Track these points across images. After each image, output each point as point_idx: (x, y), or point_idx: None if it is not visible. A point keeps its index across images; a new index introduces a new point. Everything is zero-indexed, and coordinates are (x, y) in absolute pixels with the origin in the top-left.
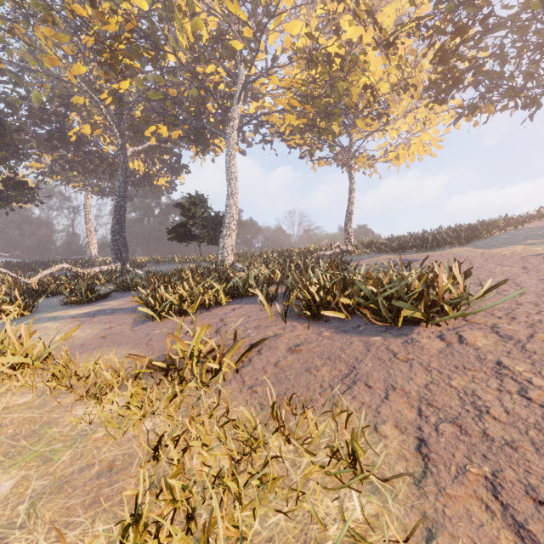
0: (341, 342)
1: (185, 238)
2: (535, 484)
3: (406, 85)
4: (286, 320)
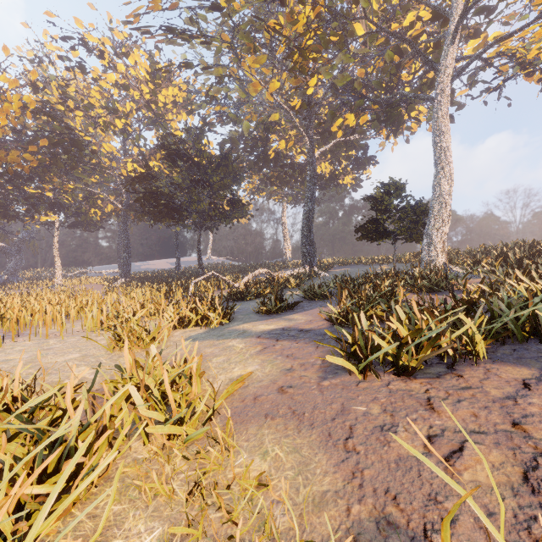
0: None
1: (377, 236)
2: None
3: None
4: None
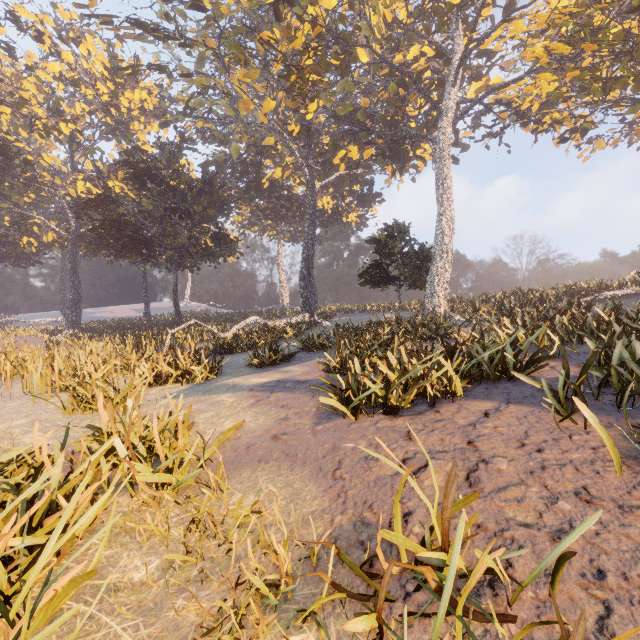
0: None
1: (380, 281)
2: None
3: None
4: None
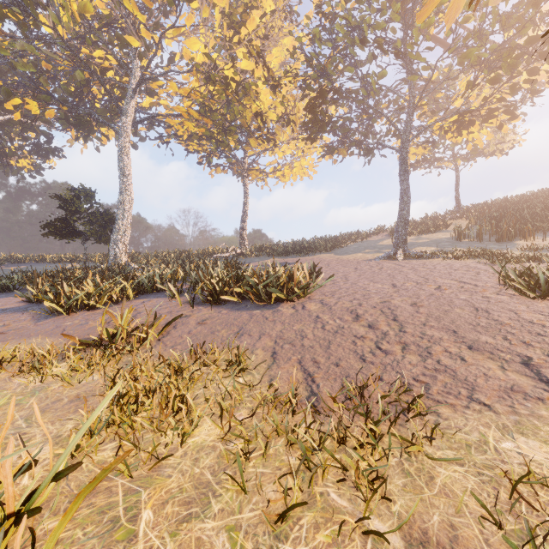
0: (234, 315)
1: (67, 234)
2: (316, 357)
3: (289, 120)
4: (193, 306)
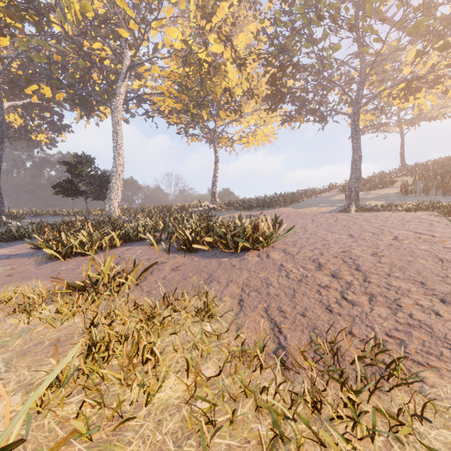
0: (205, 263)
1: (72, 193)
2: (281, 306)
3: (253, 93)
4: (169, 253)
